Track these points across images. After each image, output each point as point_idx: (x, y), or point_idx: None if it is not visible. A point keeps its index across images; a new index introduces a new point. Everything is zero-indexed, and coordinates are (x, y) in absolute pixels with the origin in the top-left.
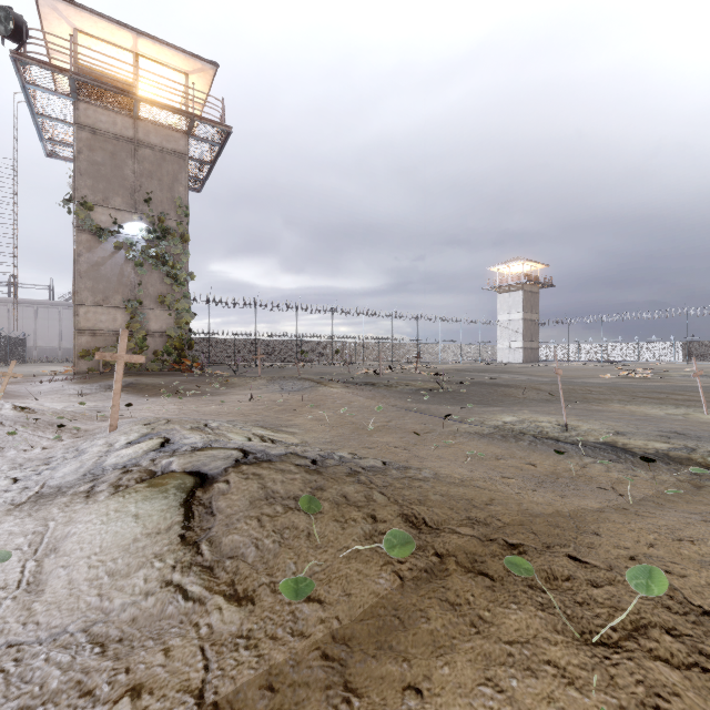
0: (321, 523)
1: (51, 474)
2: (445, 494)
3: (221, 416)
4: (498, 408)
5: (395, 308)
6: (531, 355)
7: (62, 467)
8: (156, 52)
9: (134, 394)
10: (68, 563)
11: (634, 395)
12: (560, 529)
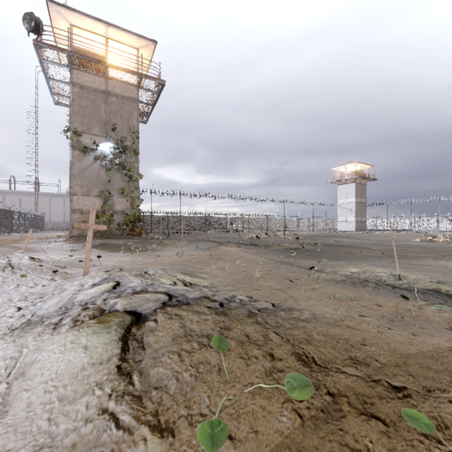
0: (229, 359)
1: (41, 305)
2: (325, 334)
3: (157, 265)
4: (345, 262)
5: (269, 196)
6: (361, 226)
7: (49, 301)
8: (119, 36)
9: (104, 250)
10: (30, 387)
11: (441, 254)
12: (433, 372)
